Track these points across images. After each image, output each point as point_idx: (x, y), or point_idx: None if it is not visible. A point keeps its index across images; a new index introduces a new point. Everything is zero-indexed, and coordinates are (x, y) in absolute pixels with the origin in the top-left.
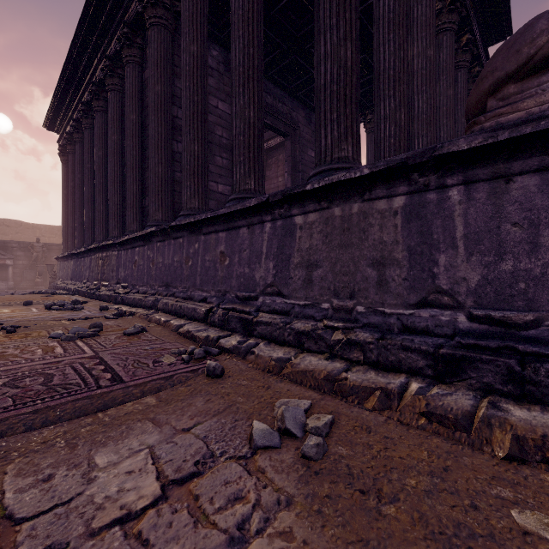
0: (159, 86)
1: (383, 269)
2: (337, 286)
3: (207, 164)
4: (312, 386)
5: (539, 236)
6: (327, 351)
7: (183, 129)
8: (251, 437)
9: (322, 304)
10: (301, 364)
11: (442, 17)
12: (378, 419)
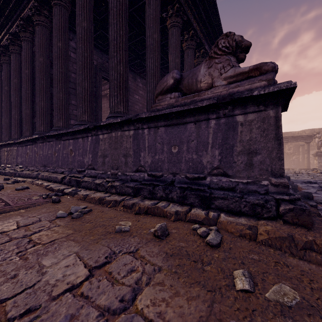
0: (42, 58)
1: (126, 158)
2: (113, 164)
3: (67, 104)
4: (94, 202)
5: (164, 147)
6: (105, 190)
7: (53, 85)
8: (56, 215)
9: (108, 172)
10: (92, 195)
11: (188, 42)
12: (109, 209)
